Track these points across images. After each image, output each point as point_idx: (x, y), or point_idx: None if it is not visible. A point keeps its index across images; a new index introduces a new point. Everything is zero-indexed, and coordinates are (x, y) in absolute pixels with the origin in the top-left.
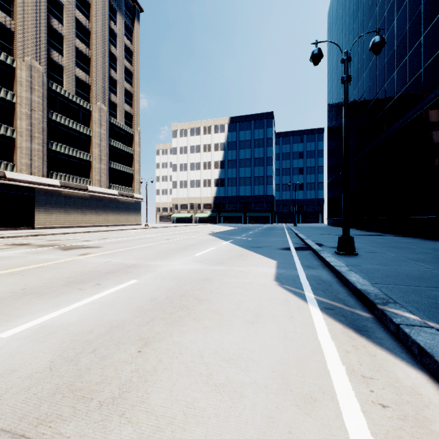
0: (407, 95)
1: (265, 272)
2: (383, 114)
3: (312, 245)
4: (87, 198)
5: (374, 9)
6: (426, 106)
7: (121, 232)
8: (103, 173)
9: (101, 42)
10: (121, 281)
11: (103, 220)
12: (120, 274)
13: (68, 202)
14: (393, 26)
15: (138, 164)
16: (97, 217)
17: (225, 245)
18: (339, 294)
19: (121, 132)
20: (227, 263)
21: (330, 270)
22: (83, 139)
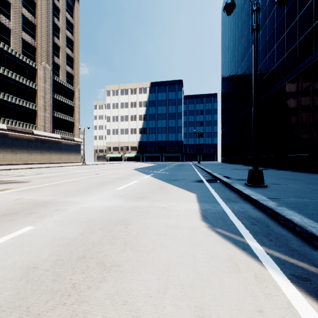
0: (285, 63)
1: (188, 208)
2: (265, 79)
3: (221, 177)
4: (32, 140)
5: (258, 1)
6: (301, 70)
7: (59, 168)
8: (48, 120)
9: (46, 14)
10: (8, 229)
11: (48, 158)
12: (18, 217)
13: (14, 143)
14: (273, 12)
15: (78, 114)
16: (42, 156)
17: (146, 179)
18: (290, 242)
19: (63, 88)
20: (148, 198)
21: (251, 204)
22: (29, 91)
